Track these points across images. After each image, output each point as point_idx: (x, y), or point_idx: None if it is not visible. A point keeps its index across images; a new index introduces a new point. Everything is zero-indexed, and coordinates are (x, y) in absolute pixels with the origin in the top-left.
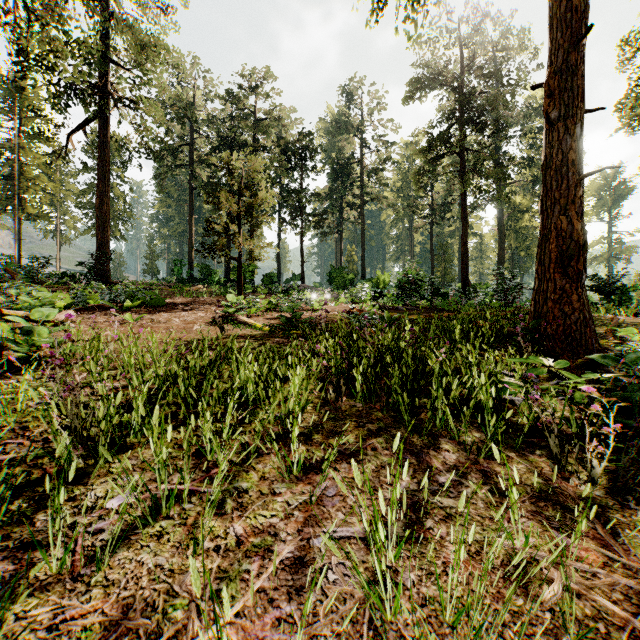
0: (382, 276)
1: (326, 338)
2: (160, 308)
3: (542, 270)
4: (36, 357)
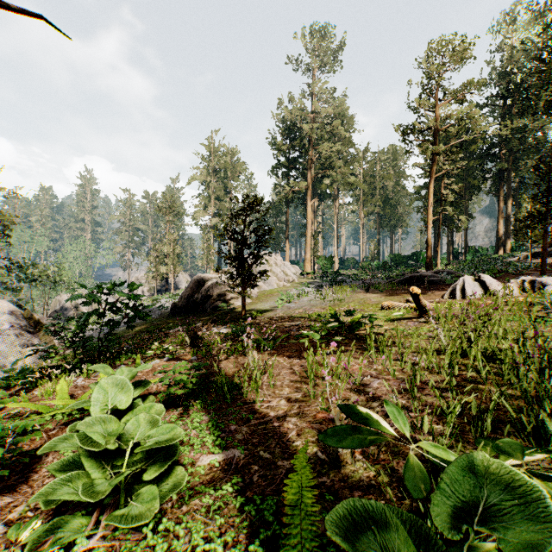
0: None
1: None
2: None
3: None
4: None
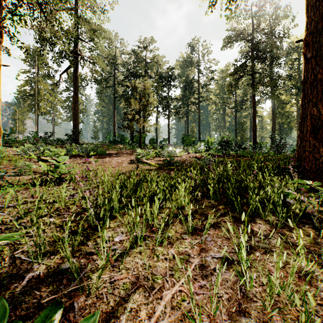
0: (210, 139)
1: (190, 170)
2: (104, 156)
3: (302, 136)
4: (60, 178)
